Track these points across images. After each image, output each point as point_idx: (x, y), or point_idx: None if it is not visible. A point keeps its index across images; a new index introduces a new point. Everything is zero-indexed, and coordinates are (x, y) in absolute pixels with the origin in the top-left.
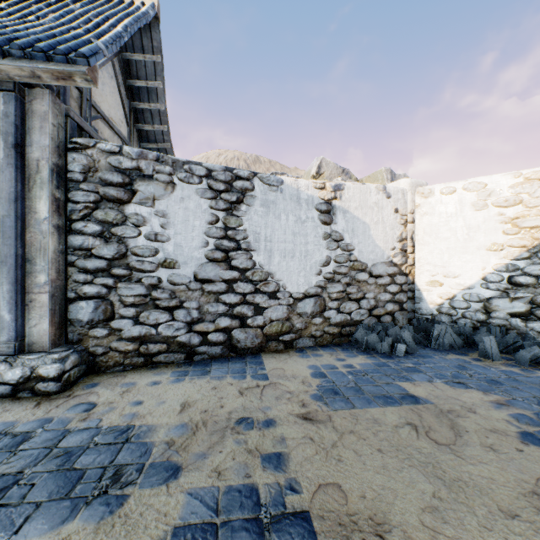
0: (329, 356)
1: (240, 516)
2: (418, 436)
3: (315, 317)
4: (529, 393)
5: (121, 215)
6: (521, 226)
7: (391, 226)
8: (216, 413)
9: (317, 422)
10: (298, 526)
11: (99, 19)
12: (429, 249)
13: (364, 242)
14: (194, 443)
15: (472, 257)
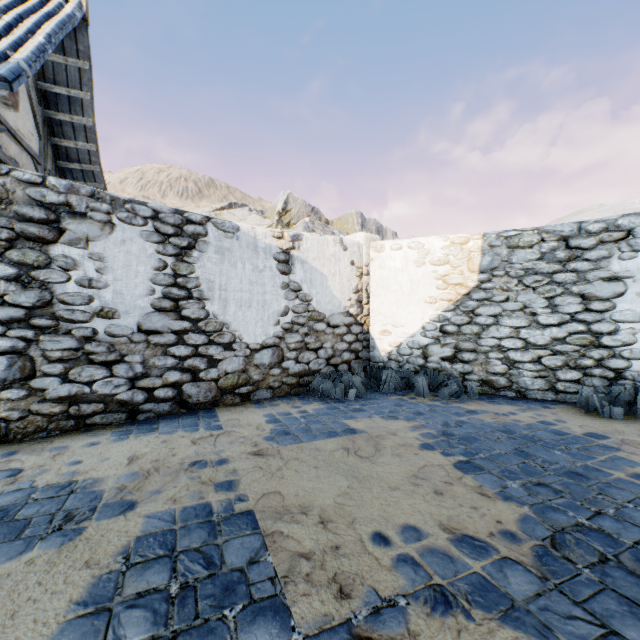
0: (286, 405)
1: (196, 521)
2: (349, 455)
3: (274, 368)
4: (440, 418)
5: (44, 257)
6: (449, 283)
7: (348, 278)
8: (168, 461)
9: (267, 455)
10: (244, 519)
11: (11, 19)
12: (381, 300)
13: (322, 293)
14: (148, 484)
15: (414, 309)
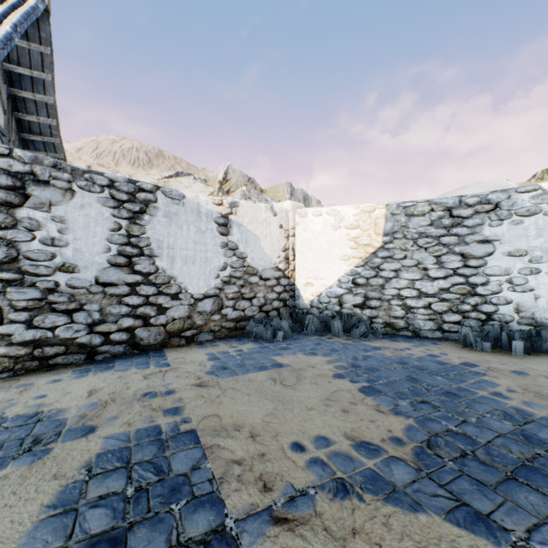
0: (225, 345)
1: (148, 440)
2: (275, 384)
3: (214, 315)
4: (350, 354)
5: (11, 219)
6: (360, 243)
7: (277, 239)
8: (123, 393)
9: (208, 386)
10: (188, 436)
11: None
12: (305, 258)
13: (255, 251)
14: (106, 412)
15: (332, 265)
